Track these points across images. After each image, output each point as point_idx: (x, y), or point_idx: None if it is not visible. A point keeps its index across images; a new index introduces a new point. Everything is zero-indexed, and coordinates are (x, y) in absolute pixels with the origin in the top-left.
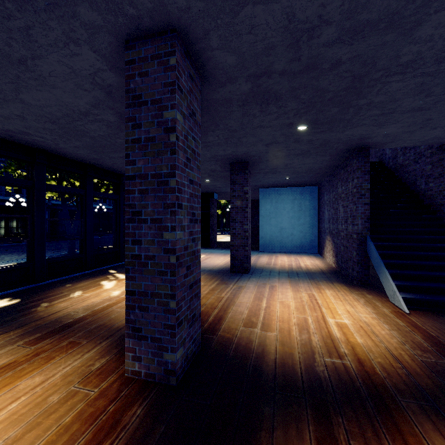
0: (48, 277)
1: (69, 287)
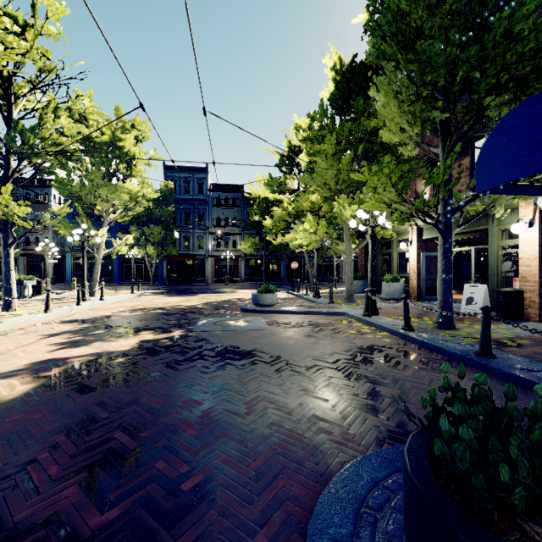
0: (462, 289)
1: None
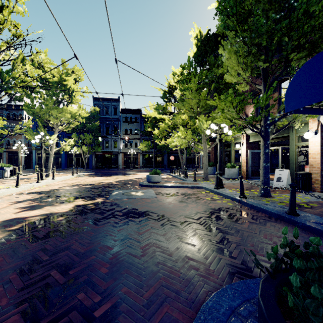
0: (272, 172)
1: None
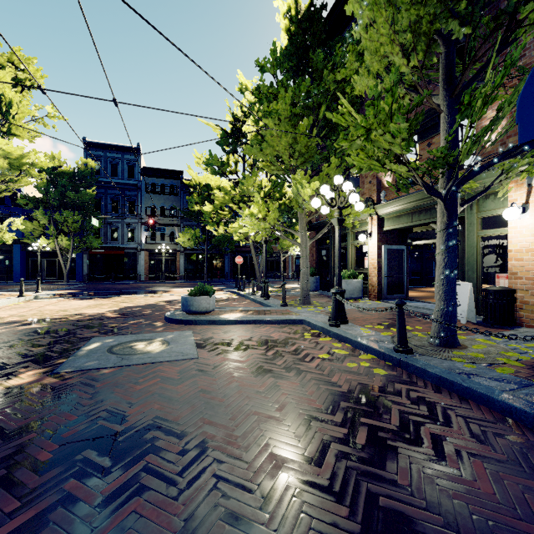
0: (409, 285)
1: (419, 288)
